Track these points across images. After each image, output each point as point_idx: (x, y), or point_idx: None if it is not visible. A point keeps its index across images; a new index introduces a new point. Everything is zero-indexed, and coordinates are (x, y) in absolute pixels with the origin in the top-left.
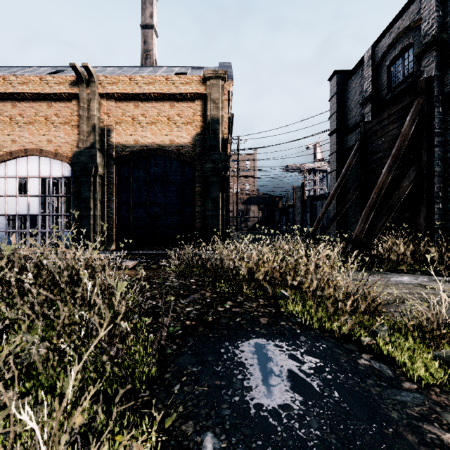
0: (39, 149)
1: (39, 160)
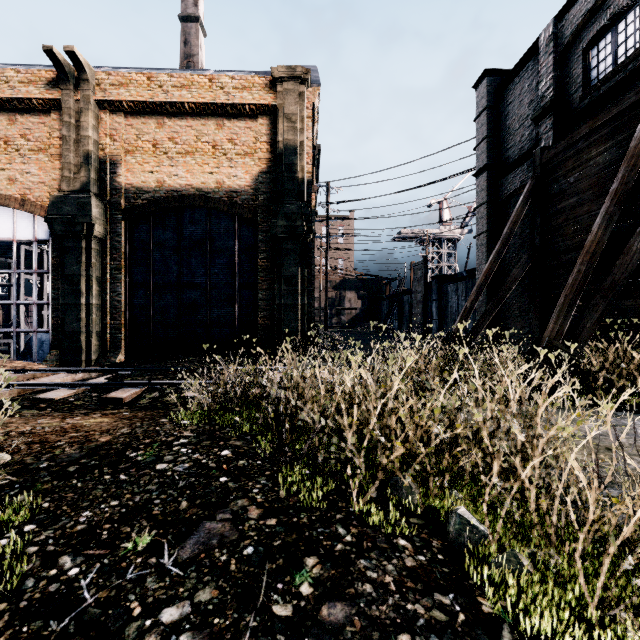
0: None
1: None
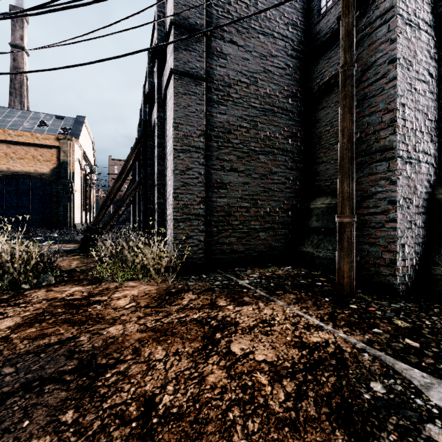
0: None
1: None
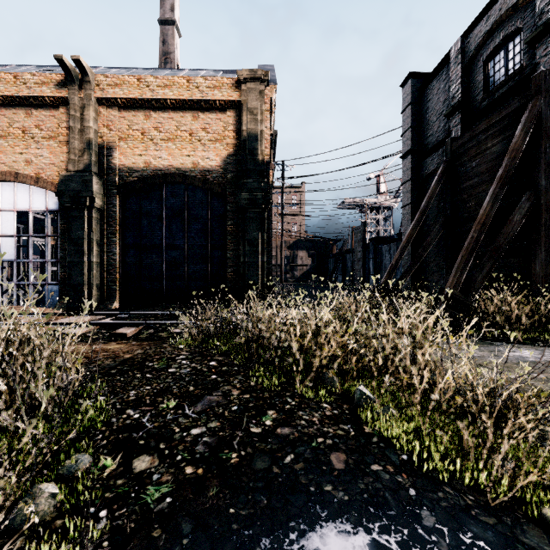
0: (13, 172)
1: (14, 187)
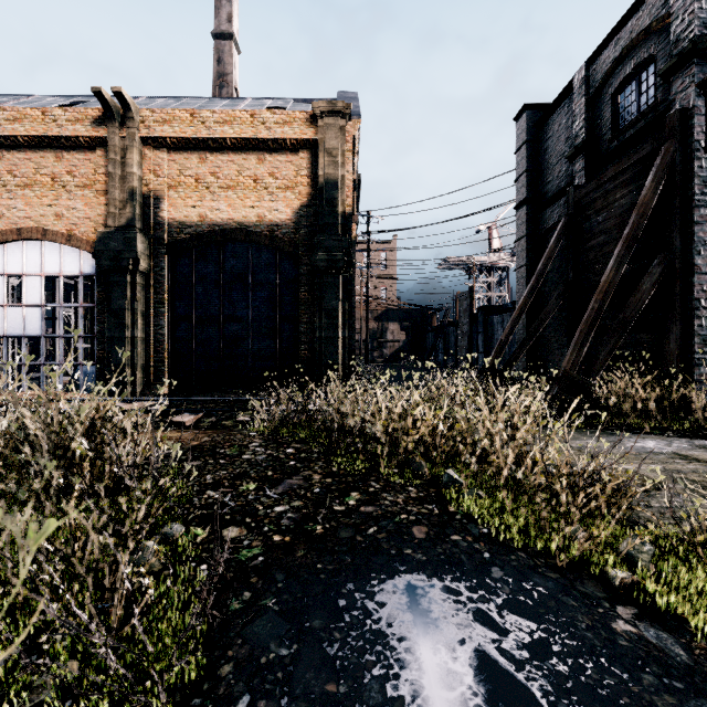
0: (41, 229)
1: (42, 247)
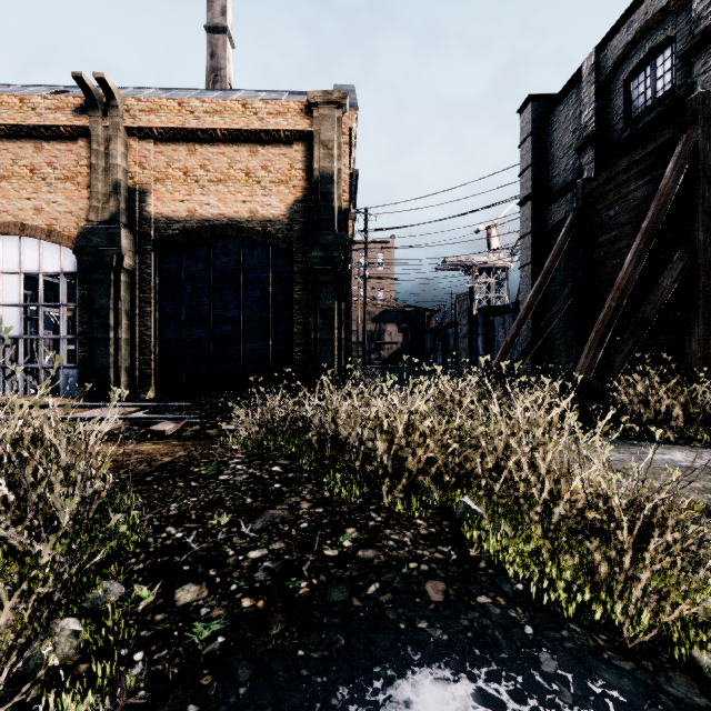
0: (19, 223)
1: (20, 243)
